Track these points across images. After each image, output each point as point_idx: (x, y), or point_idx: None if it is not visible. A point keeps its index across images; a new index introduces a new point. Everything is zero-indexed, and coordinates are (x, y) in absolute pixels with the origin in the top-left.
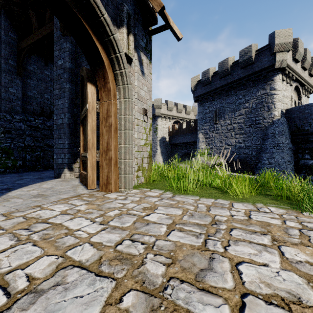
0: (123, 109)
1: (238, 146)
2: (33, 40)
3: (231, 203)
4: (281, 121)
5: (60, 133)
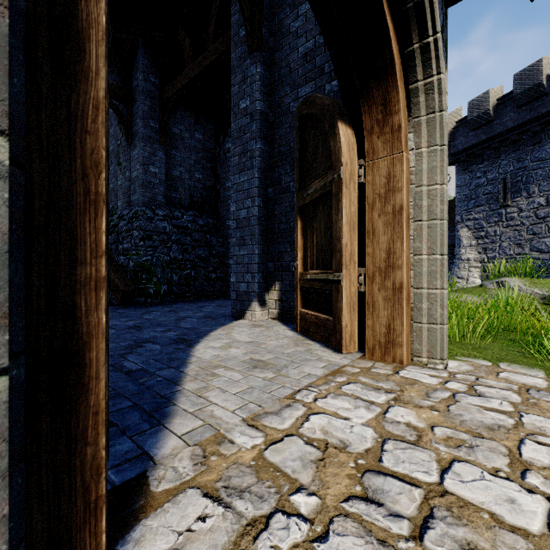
0: (427, 171)
1: None
2: (185, 80)
3: None
4: None
5: (244, 235)
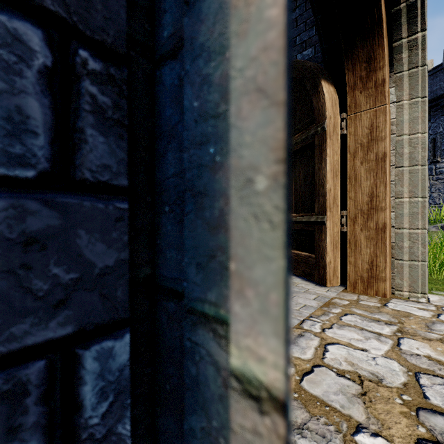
0: (408, 121)
1: None
2: None
3: None
4: None
5: None
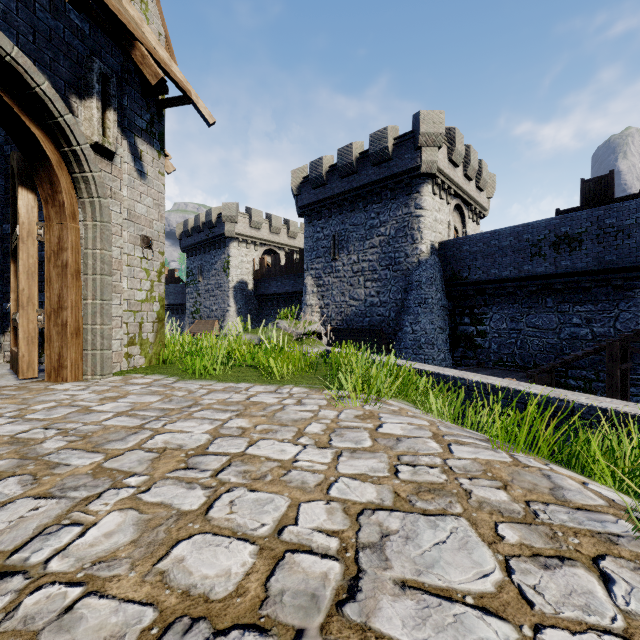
0: (92, 239)
1: (369, 302)
2: None
3: (251, 386)
4: (431, 262)
5: None
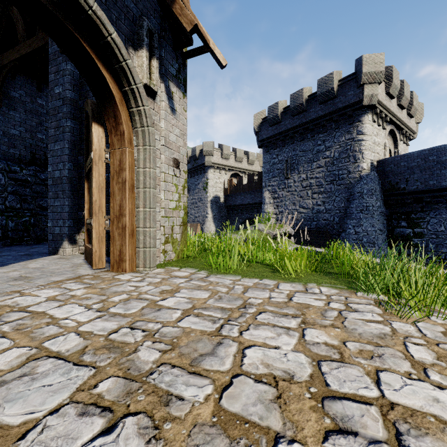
0: (143, 160)
1: (316, 209)
2: (17, 54)
3: (277, 284)
4: (371, 176)
5: (58, 190)
